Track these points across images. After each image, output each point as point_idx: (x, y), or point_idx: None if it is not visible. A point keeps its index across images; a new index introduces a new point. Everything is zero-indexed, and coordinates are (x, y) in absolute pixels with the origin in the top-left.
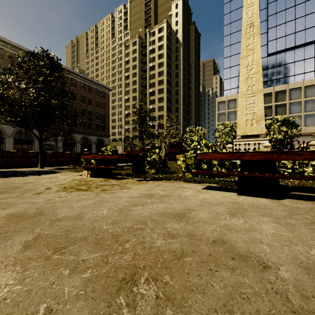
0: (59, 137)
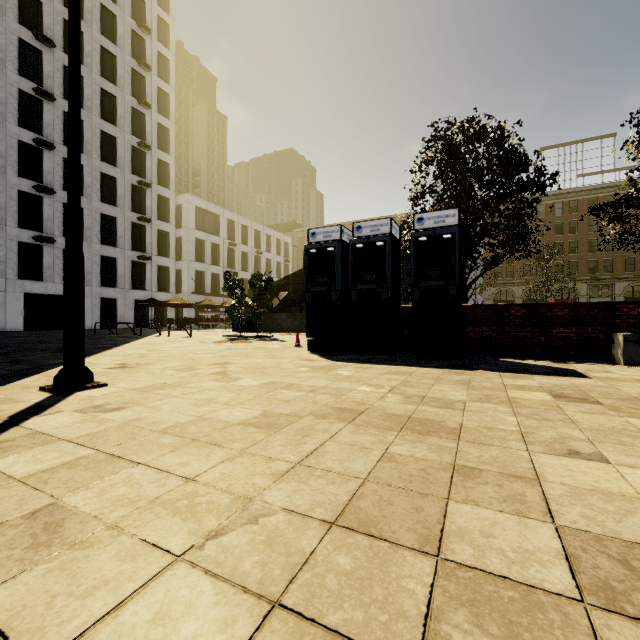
0: (617, 290)
